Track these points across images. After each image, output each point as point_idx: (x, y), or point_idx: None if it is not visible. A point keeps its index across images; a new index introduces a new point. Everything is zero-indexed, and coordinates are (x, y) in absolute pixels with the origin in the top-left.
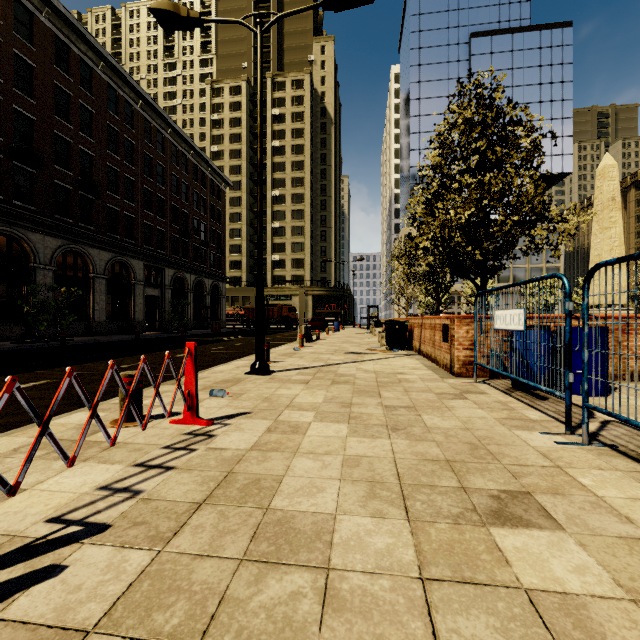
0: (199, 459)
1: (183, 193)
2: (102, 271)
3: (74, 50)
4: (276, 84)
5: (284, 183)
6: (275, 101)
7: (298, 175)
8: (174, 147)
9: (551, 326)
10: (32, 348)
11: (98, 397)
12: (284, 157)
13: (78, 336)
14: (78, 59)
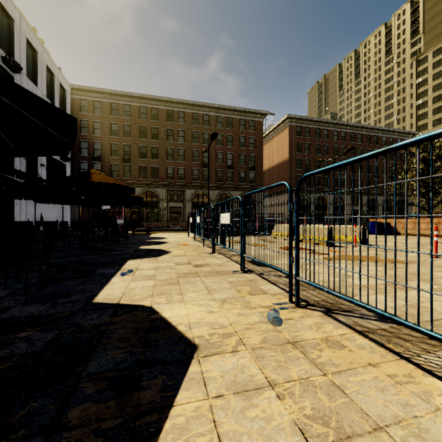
0: None
1: None
2: (331, 202)
3: (321, 128)
4: None
5: None
6: None
7: None
8: (368, 135)
9: (389, 222)
10: None
11: None
12: None
13: None
14: (322, 130)
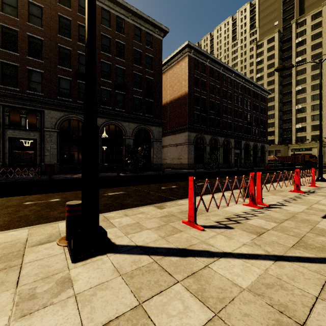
0: (324, 190)
1: (248, 106)
2: (221, 145)
3: (214, 68)
4: (298, 24)
5: (305, 80)
6: (298, 34)
7: (316, 72)
8: (244, 87)
9: None
10: (214, 171)
11: (305, 176)
12: (305, 65)
13: (215, 168)
14: (215, 71)
